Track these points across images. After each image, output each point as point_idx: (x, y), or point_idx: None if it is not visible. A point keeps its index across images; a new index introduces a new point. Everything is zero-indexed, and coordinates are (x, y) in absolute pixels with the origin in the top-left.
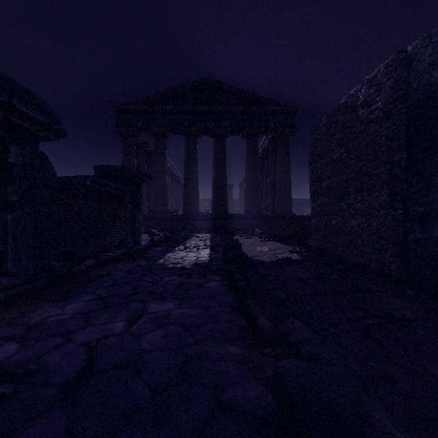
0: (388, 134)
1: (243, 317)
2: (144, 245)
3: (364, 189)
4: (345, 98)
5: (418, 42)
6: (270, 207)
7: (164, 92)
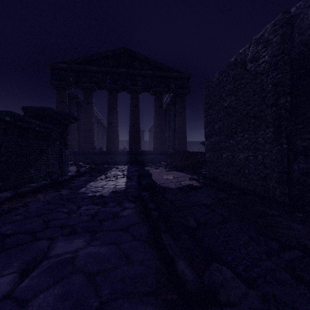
0: (274, 82)
1: (158, 255)
2: (70, 175)
3: (251, 129)
4: (235, 57)
5: (302, 3)
6: (171, 145)
7: (91, 55)
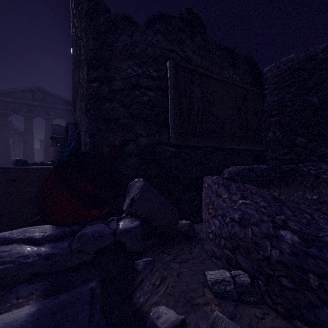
0: None
1: None
2: None
3: None
4: None
5: None
6: None
7: (7, 89)
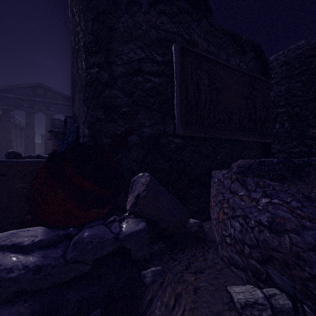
0: None
1: None
2: None
3: None
4: None
5: None
6: None
7: (9, 86)
